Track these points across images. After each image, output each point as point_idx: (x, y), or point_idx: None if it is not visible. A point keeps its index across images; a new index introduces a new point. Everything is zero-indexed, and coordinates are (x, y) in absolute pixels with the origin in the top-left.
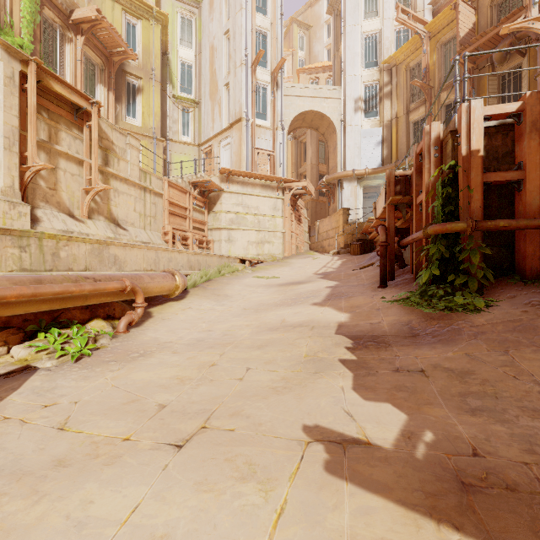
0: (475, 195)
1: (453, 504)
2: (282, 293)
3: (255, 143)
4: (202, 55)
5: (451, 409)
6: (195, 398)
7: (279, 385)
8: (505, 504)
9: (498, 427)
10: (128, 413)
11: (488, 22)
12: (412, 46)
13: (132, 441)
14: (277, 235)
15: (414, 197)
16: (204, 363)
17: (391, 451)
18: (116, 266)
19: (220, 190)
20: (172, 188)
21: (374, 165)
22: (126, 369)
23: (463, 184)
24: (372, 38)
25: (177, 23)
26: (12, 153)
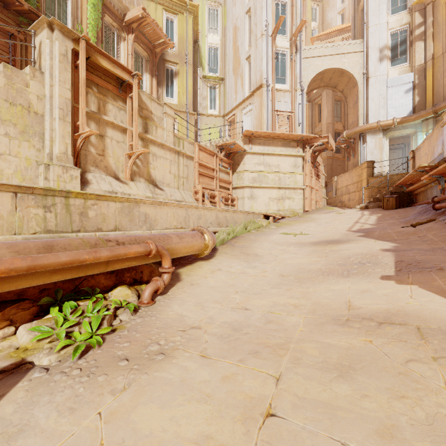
0: None
1: None
2: (321, 255)
3: (274, 106)
4: (226, 37)
5: None
6: None
7: None
8: None
9: None
10: None
11: None
12: None
13: None
14: (297, 191)
15: None
16: (252, 401)
17: None
18: (147, 224)
19: (243, 151)
20: (202, 151)
21: (403, 114)
22: (132, 392)
23: None
24: None
25: (206, 14)
26: (65, 123)
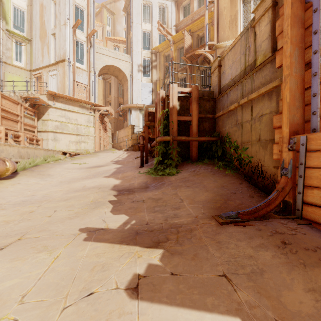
0: (174, 125)
1: (130, 239)
2: (88, 172)
3: (75, 77)
4: (33, 7)
5: (148, 212)
6: (16, 229)
7: (73, 215)
8: (147, 235)
9: (160, 215)
10: None
11: (196, 44)
12: (166, 45)
13: None
14: (90, 138)
15: (155, 123)
16: (25, 211)
17: (115, 229)
18: None
19: (48, 105)
20: (5, 99)
21: (148, 103)
22: None
23: (170, 120)
24: (147, 34)
25: None
26: None
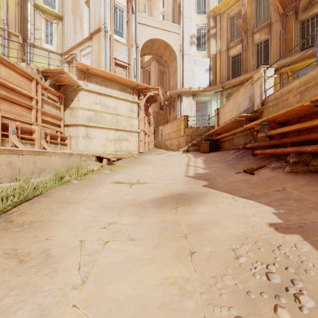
0: None
1: None
2: (181, 245)
3: (113, 53)
4: None
5: None
6: None
7: None
8: None
9: None
10: None
11: None
12: None
13: None
14: (133, 134)
15: None
16: None
17: None
18: None
19: (77, 86)
20: (6, 67)
21: (204, 86)
22: None
23: None
24: None
25: None
26: None
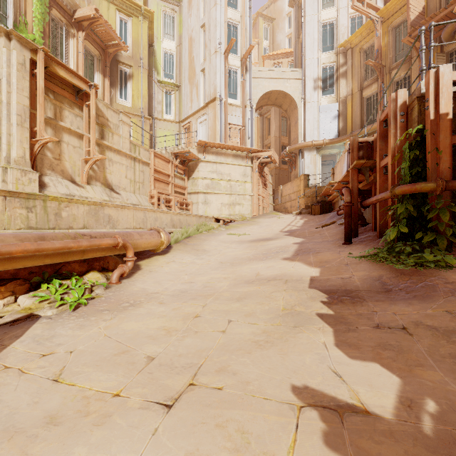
0: (444, 156)
1: None
2: (253, 248)
3: (227, 119)
4: (182, 45)
5: (446, 373)
6: (181, 351)
7: (261, 338)
8: None
9: None
10: (119, 366)
11: (436, 5)
12: (365, 31)
13: (121, 398)
14: (246, 198)
15: (378, 160)
16: (188, 314)
17: (393, 423)
18: (110, 224)
19: (198, 159)
20: (157, 158)
21: (331, 136)
22: (117, 319)
23: (431, 146)
24: (329, 25)
25: (161, 19)
26: (23, 129)
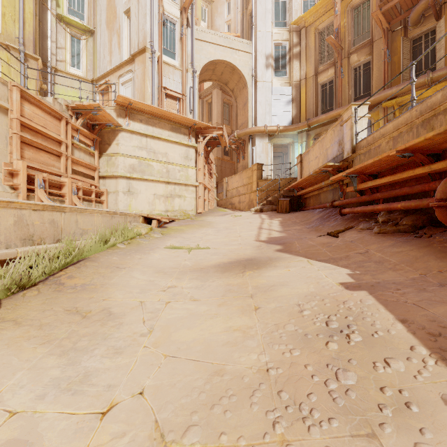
0: None
1: None
2: (246, 303)
3: (162, 81)
4: None
5: None
6: None
7: None
8: None
9: None
10: None
11: None
12: (322, 8)
13: None
14: (189, 189)
15: None
16: None
17: None
18: None
19: (117, 126)
20: (30, 104)
21: (284, 124)
22: None
23: None
24: None
25: None
26: None
